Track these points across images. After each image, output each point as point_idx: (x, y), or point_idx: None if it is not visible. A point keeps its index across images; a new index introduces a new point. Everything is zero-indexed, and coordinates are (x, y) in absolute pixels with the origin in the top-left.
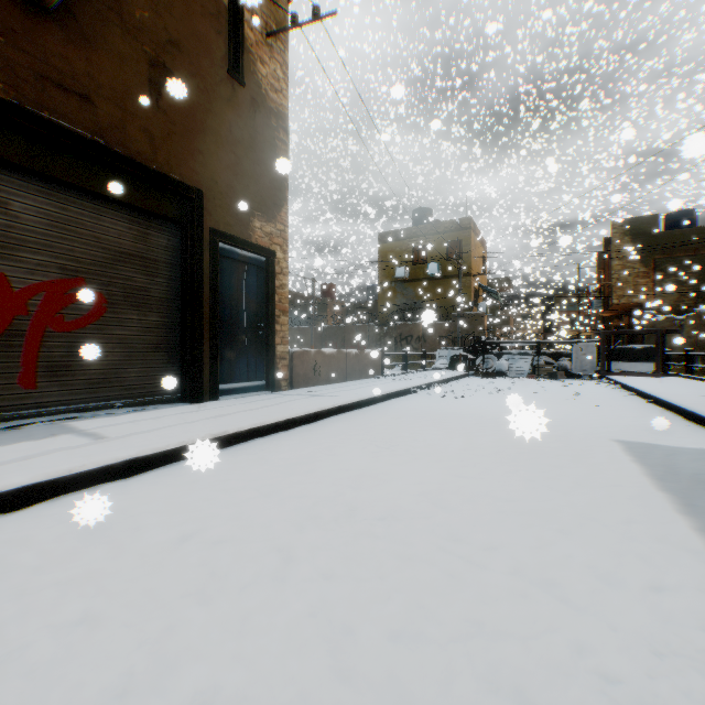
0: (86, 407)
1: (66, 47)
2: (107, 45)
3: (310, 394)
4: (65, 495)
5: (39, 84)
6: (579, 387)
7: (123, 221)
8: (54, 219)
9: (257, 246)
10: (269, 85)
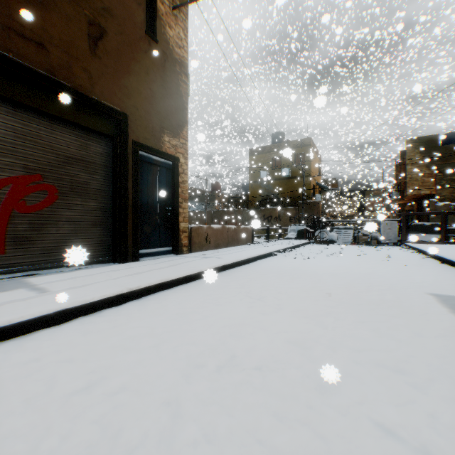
0: (43, 266)
1: (26, 8)
2: (57, 8)
3: (202, 257)
4: (5, 341)
5: (5, 33)
6: (388, 251)
7: (70, 135)
8: (18, 132)
9: (166, 154)
10: (174, 43)
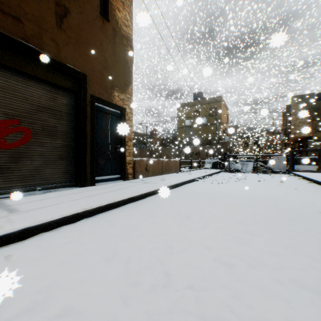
0: (20, 190)
1: None
2: None
3: (143, 182)
4: None
5: None
6: (280, 178)
7: (42, 90)
8: (0, 86)
9: (116, 105)
10: (122, 22)
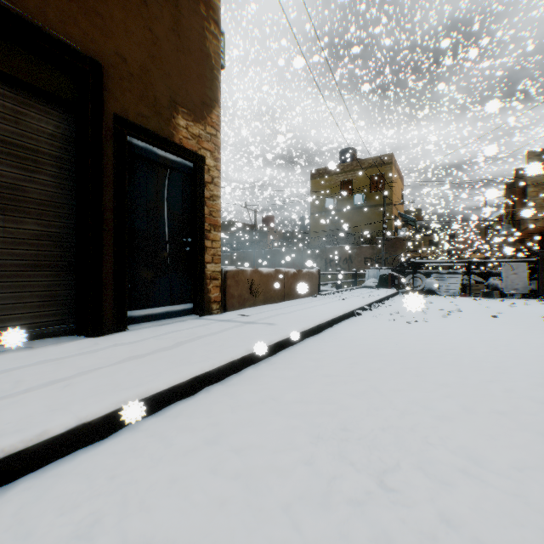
0: None
1: None
2: None
3: (242, 321)
4: None
5: None
6: (530, 308)
7: None
8: None
9: (181, 147)
10: None
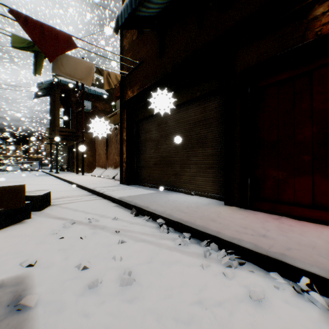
0: None
1: None
2: None
3: None
4: None
5: None
6: (34, 172)
7: None
8: None
9: None
10: None
